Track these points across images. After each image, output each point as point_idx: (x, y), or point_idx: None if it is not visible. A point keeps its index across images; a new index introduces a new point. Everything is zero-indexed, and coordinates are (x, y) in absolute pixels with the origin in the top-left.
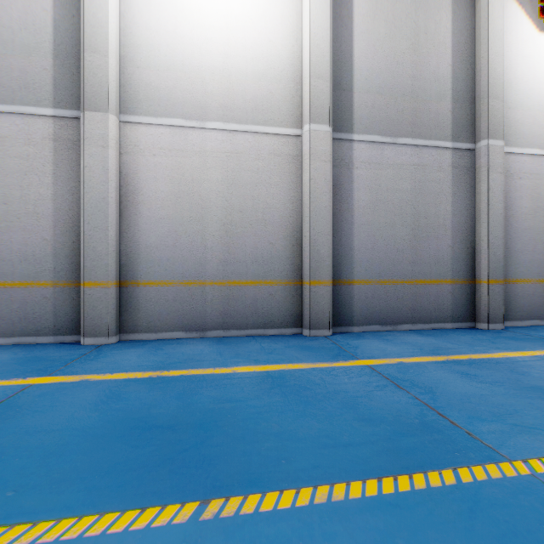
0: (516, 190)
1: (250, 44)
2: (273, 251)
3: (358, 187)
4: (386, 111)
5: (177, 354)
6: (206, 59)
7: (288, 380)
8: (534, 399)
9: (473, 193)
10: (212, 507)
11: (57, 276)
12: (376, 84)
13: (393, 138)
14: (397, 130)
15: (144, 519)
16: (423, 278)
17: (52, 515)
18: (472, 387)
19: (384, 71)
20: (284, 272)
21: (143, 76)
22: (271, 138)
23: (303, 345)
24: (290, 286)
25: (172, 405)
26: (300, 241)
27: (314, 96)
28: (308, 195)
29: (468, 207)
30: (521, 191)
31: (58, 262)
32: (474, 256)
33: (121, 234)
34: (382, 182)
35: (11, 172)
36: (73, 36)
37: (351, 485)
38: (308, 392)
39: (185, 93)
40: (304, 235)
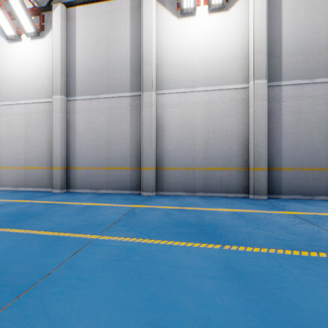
0: None
1: (218, 43)
2: (231, 151)
3: (285, 112)
4: (305, 64)
5: (185, 201)
6: (196, 56)
7: (246, 215)
8: None
9: None
10: (226, 247)
11: (131, 165)
12: (298, 49)
13: (310, 79)
14: (314, 74)
15: (203, 246)
16: None
17: (172, 240)
18: None
19: (304, 40)
20: (237, 163)
21: (166, 71)
22: (230, 91)
23: (250, 202)
24: (241, 170)
25: (194, 218)
26: (247, 146)
27: (256, 64)
28: (253, 120)
29: None
30: None
31: (132, 159)
32: None
33: (156, 145)
34: (302, 108)
35: (115, 122)
36: (137, 60)
37: (285, 251)
38: (258, 221)
39: (185, 76)
40: (250, 143)
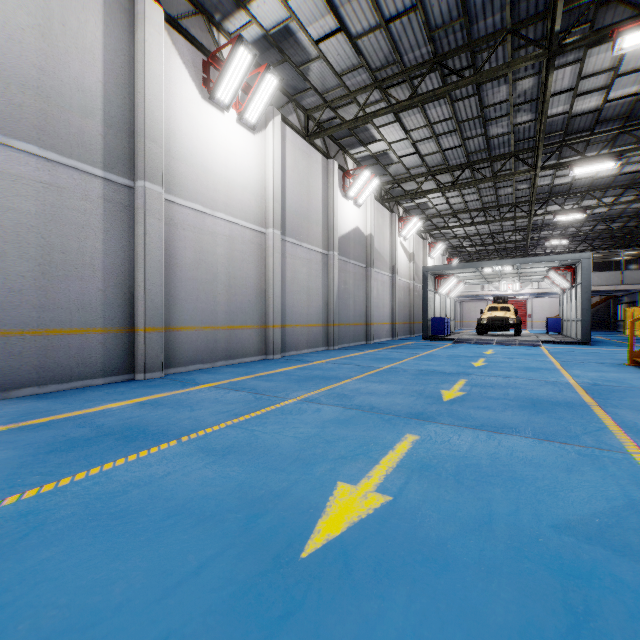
0: (181, 240)
1: None
2: None
3: None
4: None
5: None
6: None
7: None
8: (42, 454)
9: (132, 234)
10: None
11: None
12: None
13: (3, 136)
14: (12, 128)
15: None
16: (60, 327)
17: None
18: None
19: None
20: None
21: None
22: None
23: None
24: None
25: None
26: None
27: None
28: None
29: (126, 249)
30: (186, 242)
31: None
32: (134, 302)
33: None
34: None
35: None
36: None
37: None
38: None
39: None
40: None
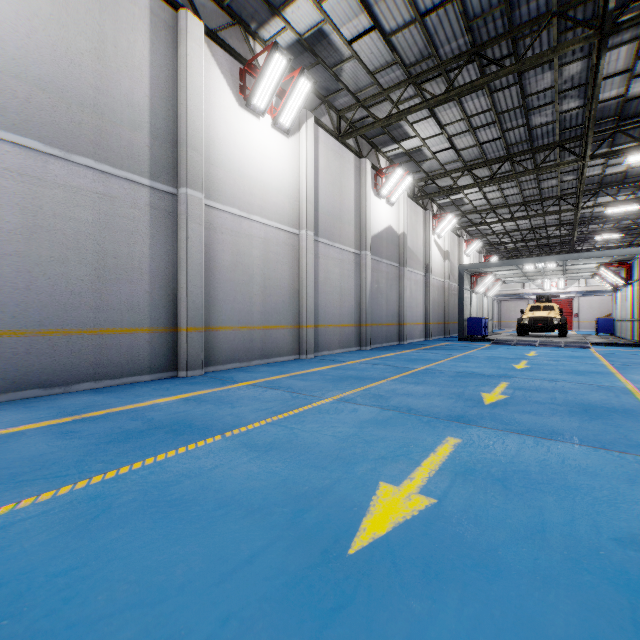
0: (220, 244)
1: None
2: None
3: None
4: (53, 115)
5: None
6: None
7: None
8: (102, 444)
9: (175, 239)
10: None
11: None
12: (34, 73)
13: (64, 152)
14: (72, 144)
15: None
16: (112, 327)
17: None
18: (47, 447)
19: (50, 63)
20: None
21: None
22: None
23: None
24: None
25: None
26: None
27: None
28: None
29: (170, 253)
30: (224, 245)
31: None
32: (177, 303)
33: None
34: (45, 203)
35: None
36: None
37: None
38: None
39: None
40: None
